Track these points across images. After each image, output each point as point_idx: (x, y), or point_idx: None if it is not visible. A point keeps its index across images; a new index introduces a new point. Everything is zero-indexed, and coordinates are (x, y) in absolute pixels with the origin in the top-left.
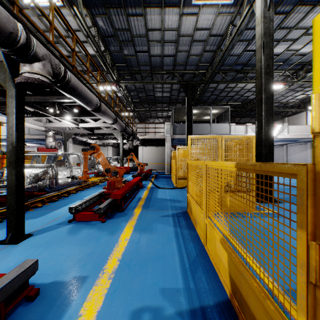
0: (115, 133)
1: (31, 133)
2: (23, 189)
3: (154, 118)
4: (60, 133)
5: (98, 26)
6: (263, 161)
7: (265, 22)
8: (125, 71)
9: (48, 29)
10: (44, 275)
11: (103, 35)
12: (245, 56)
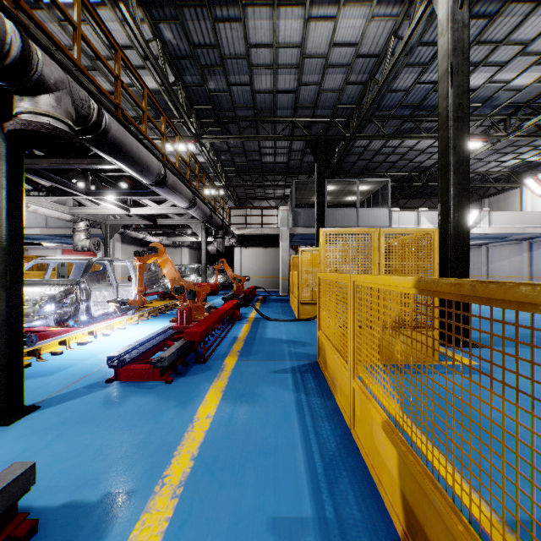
0: (193, 225)
1: (50, 224)
2: (21, 324)
3: (261, 199)
4: (99, 225)
5: (163, 39)
6: (452, 273)
7: (454, 29)
8: (210, 118)
9: None
10: (52, 490)
11: (173, 56)
12: (418, 93)
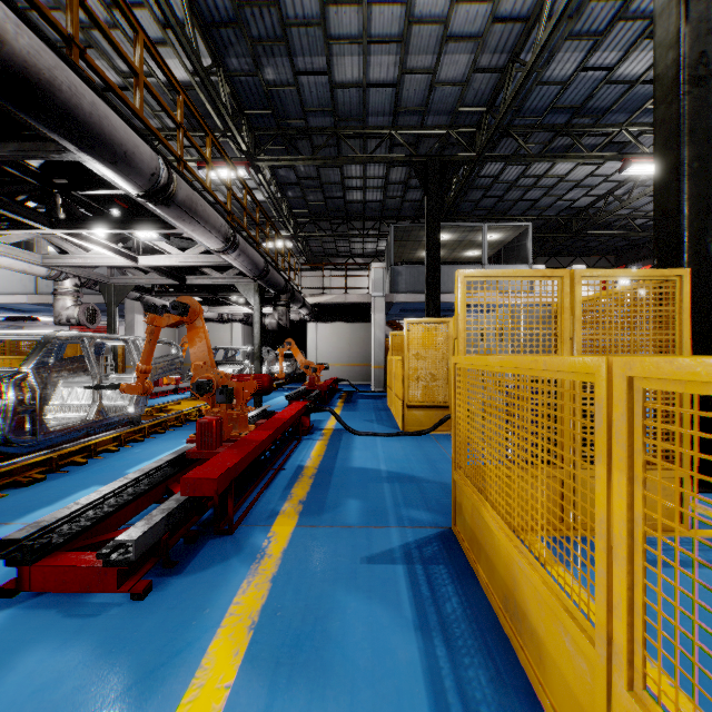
0: (241, 286)
1: (42, 289)
2: None
3: (345, 257)
4: (98, 286)
5: None
6: None
7: None
8: (270, 130)
9: (56, 2)
10: None
11: (207, 22)
12: (581, 86)
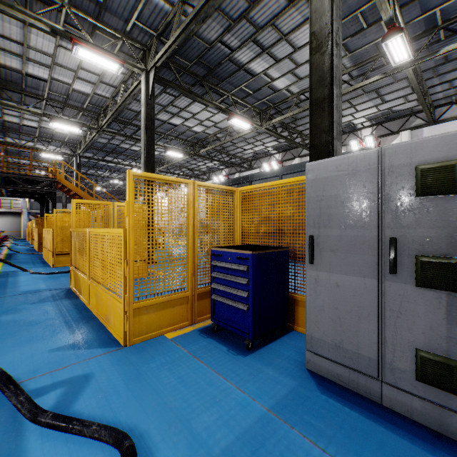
0: None
1: None
2: None
3: None
4: None
5: None
6: None
7: None
8: None
9: None
10: None
11: None
12: None
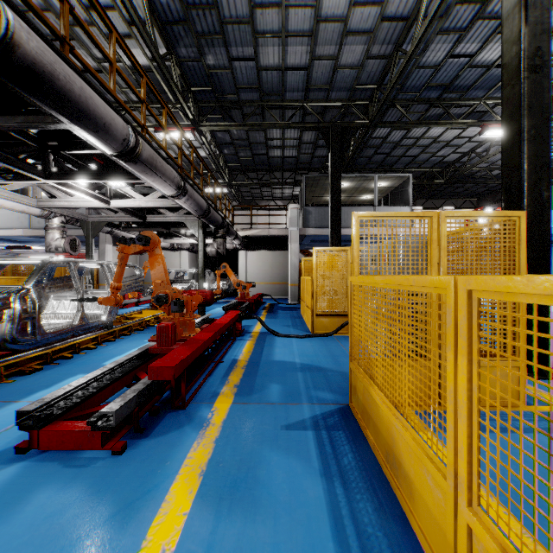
0: (188, 223)
1: (34, 225)
2: None
3: (268, 199)
4: (79, 223)
5: None
6: None
7: None
8: (210, 102)
9: (47, 6)
10: None
11: (163, 21)
12: (449, 69)
